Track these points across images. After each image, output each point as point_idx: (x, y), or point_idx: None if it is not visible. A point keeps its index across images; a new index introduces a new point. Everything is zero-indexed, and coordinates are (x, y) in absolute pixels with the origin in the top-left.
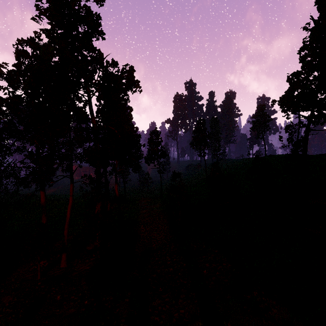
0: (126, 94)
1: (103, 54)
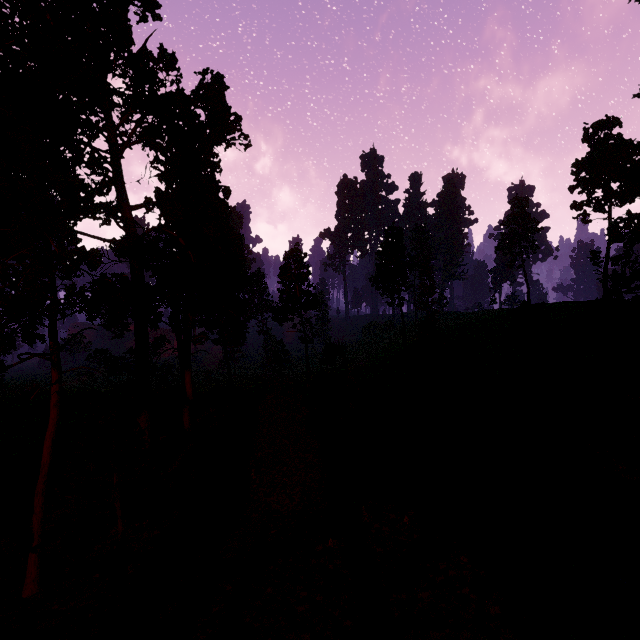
0: (213, 154)
1: (130, 28)
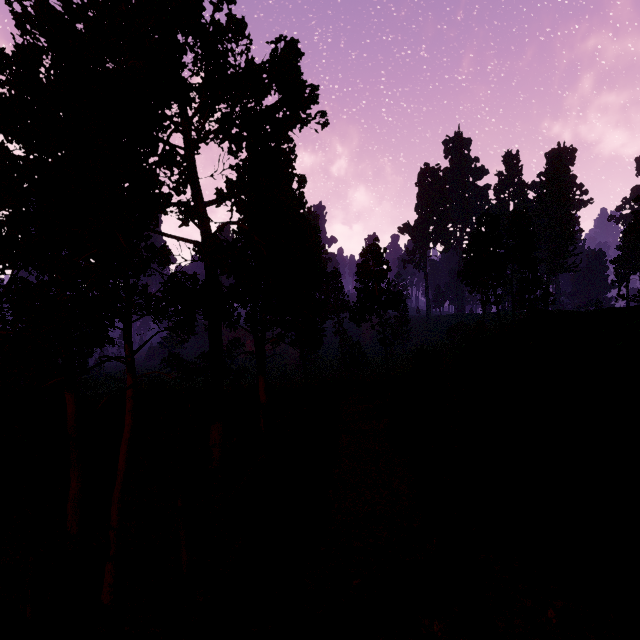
0: (287, 139)
1: None
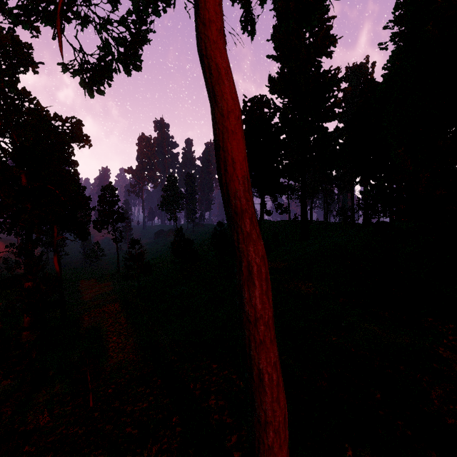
0: (70, 147)
1: (43, 107)
